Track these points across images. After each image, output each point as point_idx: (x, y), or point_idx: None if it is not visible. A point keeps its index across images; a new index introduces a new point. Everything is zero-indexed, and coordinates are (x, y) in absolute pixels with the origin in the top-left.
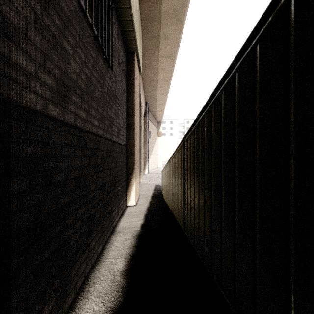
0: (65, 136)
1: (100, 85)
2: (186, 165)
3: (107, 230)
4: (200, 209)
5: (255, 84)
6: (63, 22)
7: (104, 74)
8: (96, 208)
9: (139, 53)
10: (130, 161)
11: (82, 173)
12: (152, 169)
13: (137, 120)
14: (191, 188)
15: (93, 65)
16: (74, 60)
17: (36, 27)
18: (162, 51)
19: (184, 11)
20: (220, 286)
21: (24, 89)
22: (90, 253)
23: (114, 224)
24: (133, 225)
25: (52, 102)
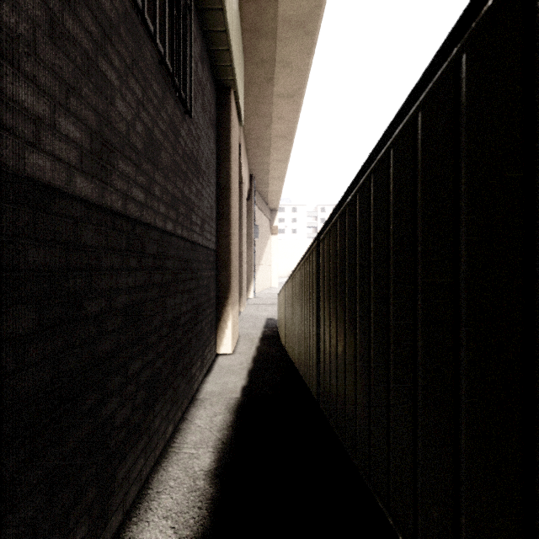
0: (105, 233)
1: (170, 143)
2: (321, 284)
3: (182, 398)
4: (347, 364)
5: (458, 130)
6: (102, 30)
7: (177, 125)
8: (163, 360)
9: (238, 89)
10: (223, 276)
11: (138, 298)
12: (261, 290)
13: (235, 207)
14: (330, 326)
15: (157, 109)
16: (122, 97)
17: (52, 35)
18: (278, 86)
19: (317, 17)
20: (386, 508)
21: (28, 147)
22: (152, 439)
23: (195, 387)
24: (228, 388)
25: (81, 172)
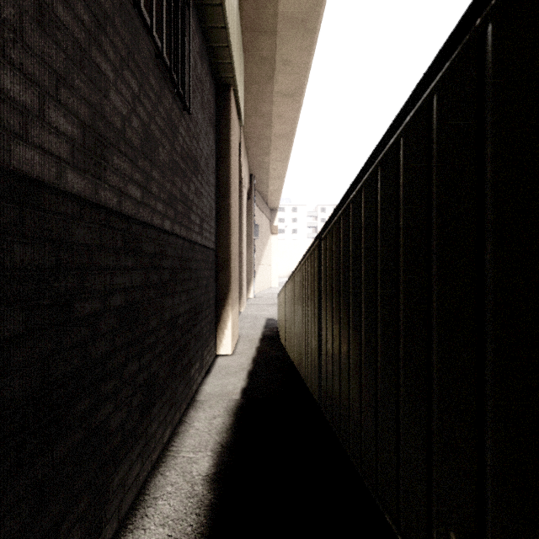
0: (99, 231)
1: (168, 140)
2: (323, 284)
3: (180, 400)
4: (352, 368)
5: (482, 110)
6: (96, 20)
7: (176, 122)
8: (161, 362)
9: (238, 87)
10: (223, 276)
11: (134, 299)
12: (261, 290)
13: (235, 206)
14: (333, 327)
15: (154, 104)
16: (117, 91)
17: (40, 22)
18: (278, 85)
19: (318, 14)
20: (395, 525)
21: (14, 139)
22: (149, 443)
23: (194, 389)
24: (227, 390)
25: (73, 167)
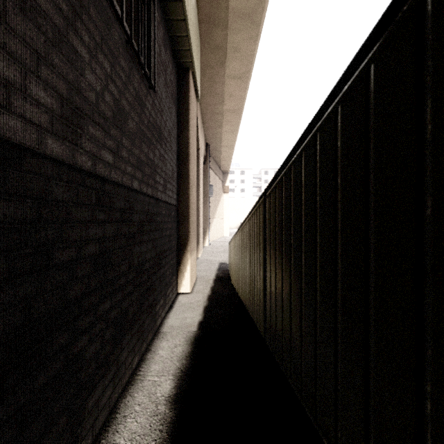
0: (75, 189)
1: (137, 113)
2: (267, 234)
3: (147, 332)
4: (293, 308)
5: (421, 74)
6: (73, 8)
7: (143, 98)
8: (130, 300)
9: (195, 70)
10: (183, 228)
11: (106, 247)
12: (215, 239)
13: (193, 169)
14: (276, 272)
15: (124, 83)
16: (92, 70)
17: (22, 7)
18: (229, 69)
19: (262, 9)
20: None
21: None
22: (120, 369)
23: (158, 322)
24: (186, 323)
25: (52, 134)
